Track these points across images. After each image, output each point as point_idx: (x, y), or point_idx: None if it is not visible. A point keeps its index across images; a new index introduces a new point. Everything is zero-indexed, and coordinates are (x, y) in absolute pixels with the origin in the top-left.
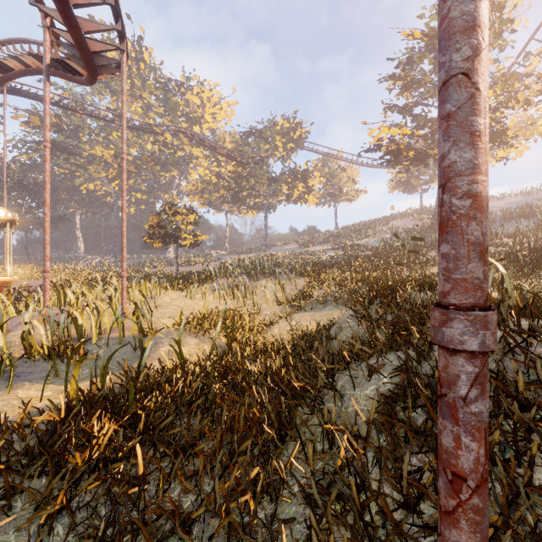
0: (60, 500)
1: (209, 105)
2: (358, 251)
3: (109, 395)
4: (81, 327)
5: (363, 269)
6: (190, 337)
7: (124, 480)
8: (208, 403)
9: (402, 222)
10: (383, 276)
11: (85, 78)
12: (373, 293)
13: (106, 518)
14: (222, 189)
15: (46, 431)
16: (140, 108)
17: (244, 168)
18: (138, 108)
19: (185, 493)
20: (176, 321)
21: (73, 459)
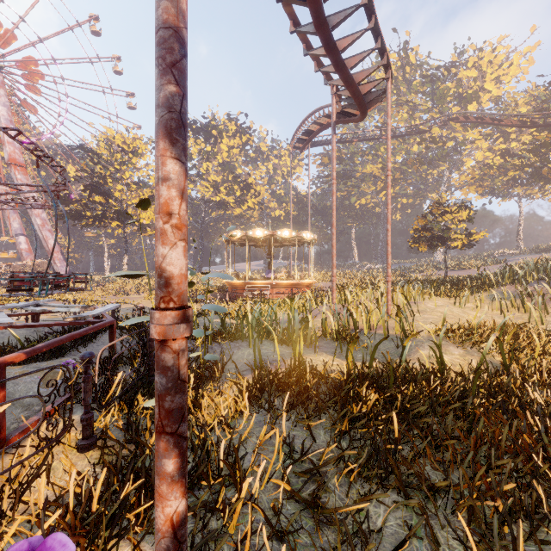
0: (345, 424)
1: (490, 70)
2: None
3: (375, 376)
4: (356, 321)
5: None
6: (453, 346)
7: (383, 435)
8: (466, 411)
9: None
10: None
11: (358, 117)
12: None
13: (371, 448)
14: (511, 169)
15: (336, 383)
16: (405, 114)
17: (550, 131)
18: (403, 115)
19: (434, 472)
20: (438, 327)
21: (351, 408)
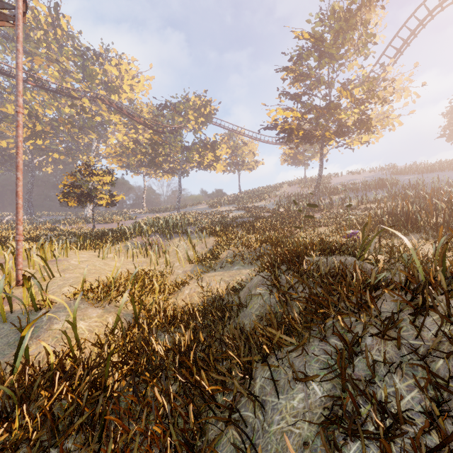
0: None
1: (127, 77)
2: (258, 212)
3: None
4: None
5: (264, 229)
6: (92, 308)
7: None
8: (95, 419)
9: (291, 188)
10: (283, 237)
11: None
12: (280, 258)
13: None
14: (139, 154)
15: None
16: (56, 72)
17: (160, 136)
18: (54, 72)
19: None
20: (78, 290)
21: None
